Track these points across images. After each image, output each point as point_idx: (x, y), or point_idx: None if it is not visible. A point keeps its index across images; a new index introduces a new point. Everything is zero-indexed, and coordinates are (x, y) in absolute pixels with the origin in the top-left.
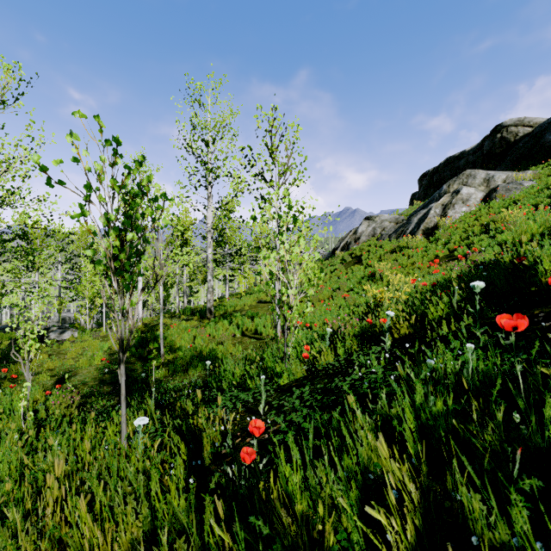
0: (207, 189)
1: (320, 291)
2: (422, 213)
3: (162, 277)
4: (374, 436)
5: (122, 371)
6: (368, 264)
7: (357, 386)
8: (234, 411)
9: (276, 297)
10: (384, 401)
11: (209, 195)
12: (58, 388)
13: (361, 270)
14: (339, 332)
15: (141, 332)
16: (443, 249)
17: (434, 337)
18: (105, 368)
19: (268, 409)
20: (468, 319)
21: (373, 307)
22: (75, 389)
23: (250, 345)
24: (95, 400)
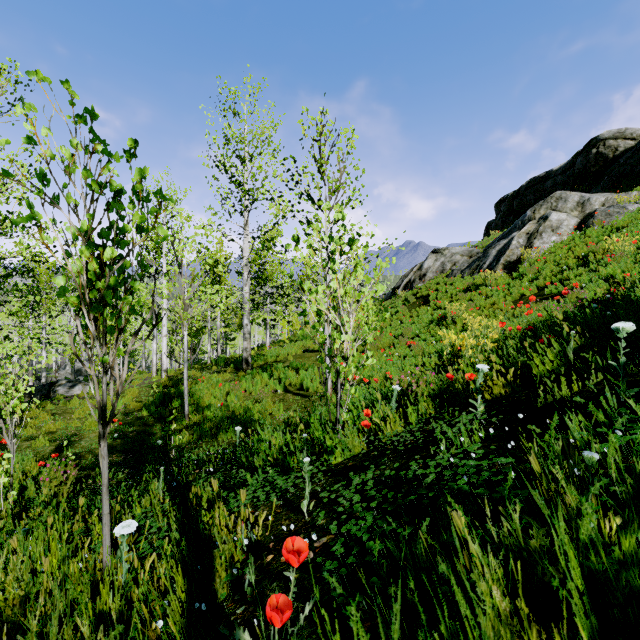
0: (244, 216)
1: (379, 338)
2: (502, 244)
3: (186, 320)
4: (502, 593)
5: (103, 451)
6: (436, 306)
7: (448, 477)
8: (267, 505)
9: (326, 344)
10: (515, 525)
11: (246, 223)
12: (55, 458)
13: (428, 313)
14: (409, 391)
15: (164, 387)
16: (531, 286)
17: (548, 401)
18: (117, 432)
19: (314, 504)
20: (595, 376)
21: (450, 358)
22: (77, 458)
23: (293, 404)
24: (100, 474)
